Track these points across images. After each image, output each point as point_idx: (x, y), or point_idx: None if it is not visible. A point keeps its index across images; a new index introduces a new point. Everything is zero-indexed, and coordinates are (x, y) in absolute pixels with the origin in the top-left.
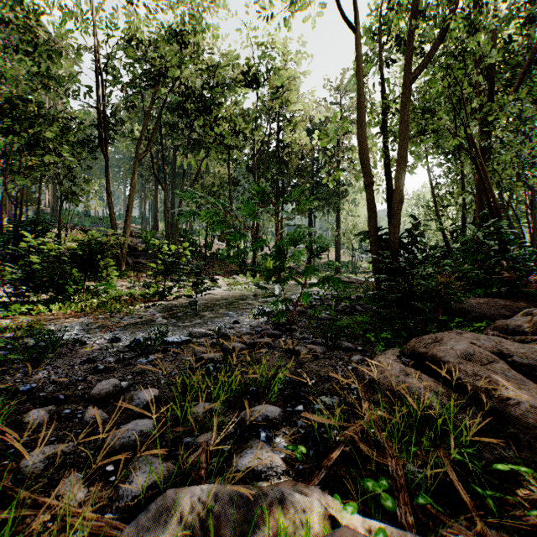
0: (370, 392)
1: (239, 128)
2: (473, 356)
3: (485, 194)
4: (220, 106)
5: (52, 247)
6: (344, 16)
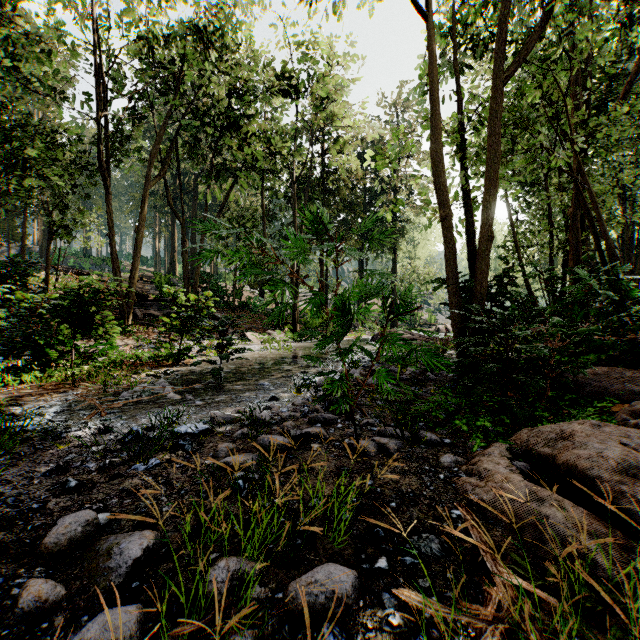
0: (482, 524)
1: (275, 149)
2: (637, 469)
3: (592, 231)
4: (252, 122)
5: (27, 298)
6: (413, 0)
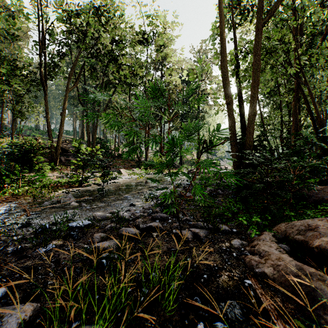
0: (267, 291)
1: (136, 73)
2: None
3: (309, 111)
4: (123, 58)
5: None
6: None
